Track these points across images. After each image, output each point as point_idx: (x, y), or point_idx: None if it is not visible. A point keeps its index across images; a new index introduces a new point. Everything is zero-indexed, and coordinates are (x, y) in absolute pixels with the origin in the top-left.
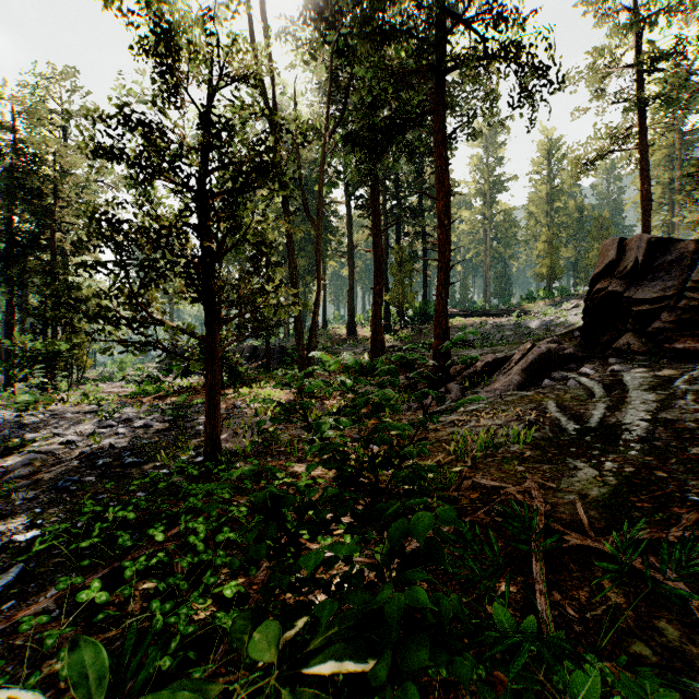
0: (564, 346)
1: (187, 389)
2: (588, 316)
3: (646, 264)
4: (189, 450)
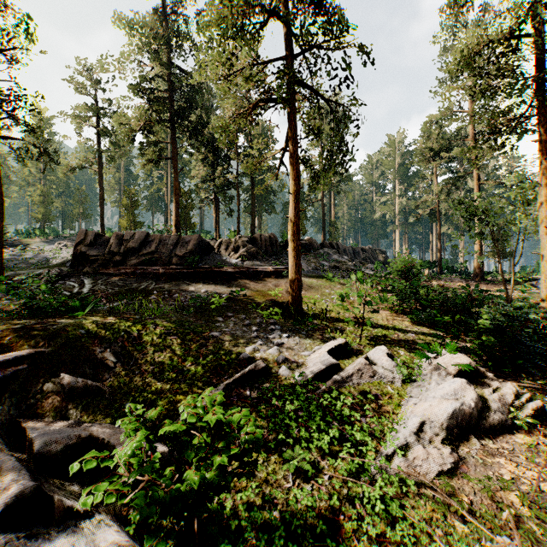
0: (63, 271)
1: None
2: (73, 259)
3: (94, 242)
4: None
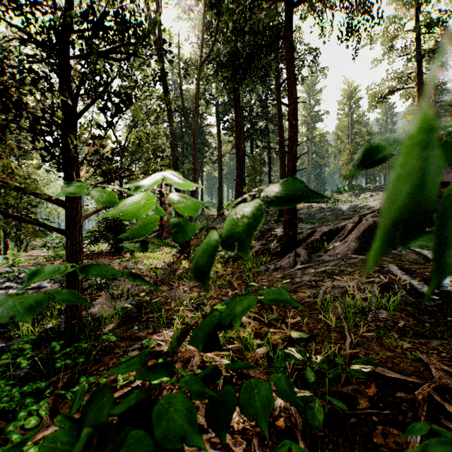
0: None
1: (95, 253)
2: None
3: None
4: (62, 315)
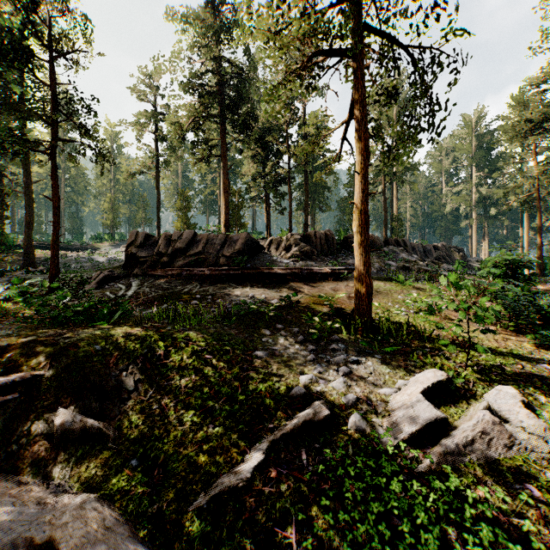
0: (115, 273)
1: None
2: (125, 260)
3: (144, 243)
4: None
